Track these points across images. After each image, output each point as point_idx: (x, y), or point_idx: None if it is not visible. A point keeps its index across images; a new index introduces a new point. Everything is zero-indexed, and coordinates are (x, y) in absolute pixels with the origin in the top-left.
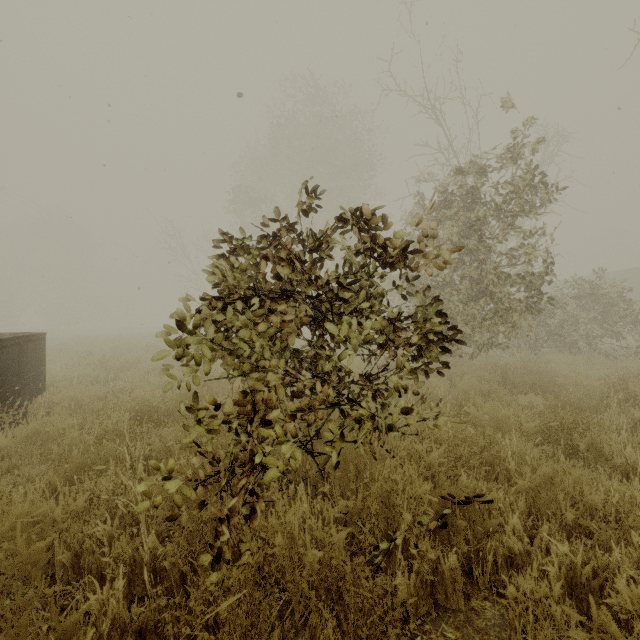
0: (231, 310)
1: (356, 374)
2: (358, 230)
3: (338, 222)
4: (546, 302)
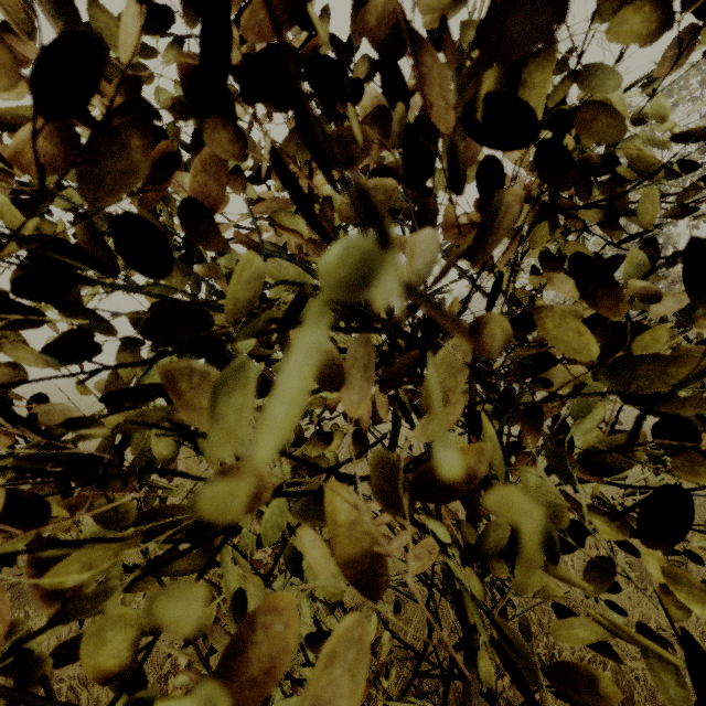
0: None
1: None
2: None
3: None
4: None
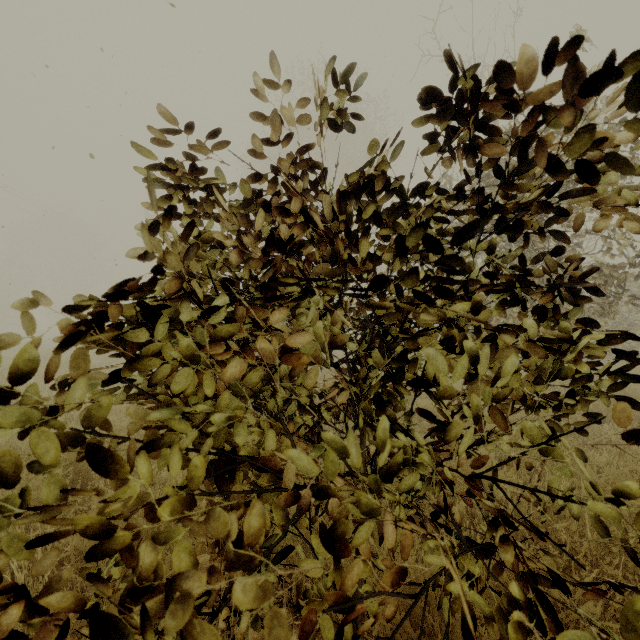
0: (161, 325)
1: (379, 390)
2: (470, 131)
3: (416, 121)
4: (627, 302)
